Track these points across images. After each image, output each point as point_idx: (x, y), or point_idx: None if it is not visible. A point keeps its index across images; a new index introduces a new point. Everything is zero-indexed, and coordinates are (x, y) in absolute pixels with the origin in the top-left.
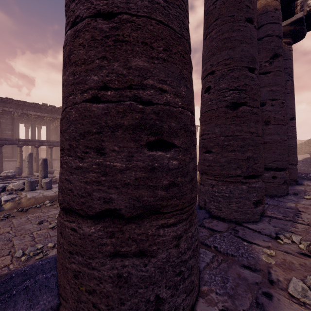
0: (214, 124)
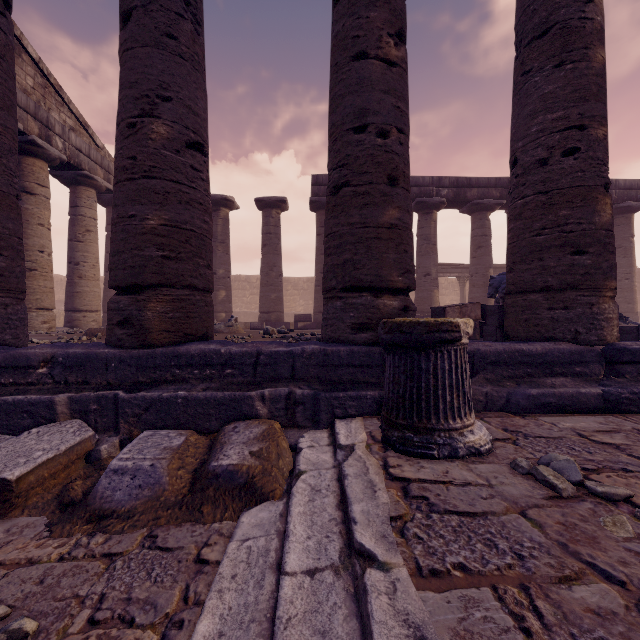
0: (6, 214)
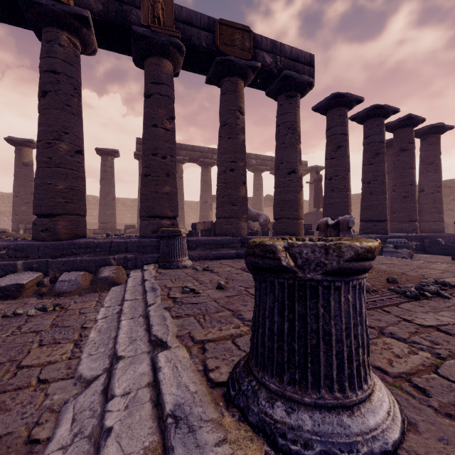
0: None
